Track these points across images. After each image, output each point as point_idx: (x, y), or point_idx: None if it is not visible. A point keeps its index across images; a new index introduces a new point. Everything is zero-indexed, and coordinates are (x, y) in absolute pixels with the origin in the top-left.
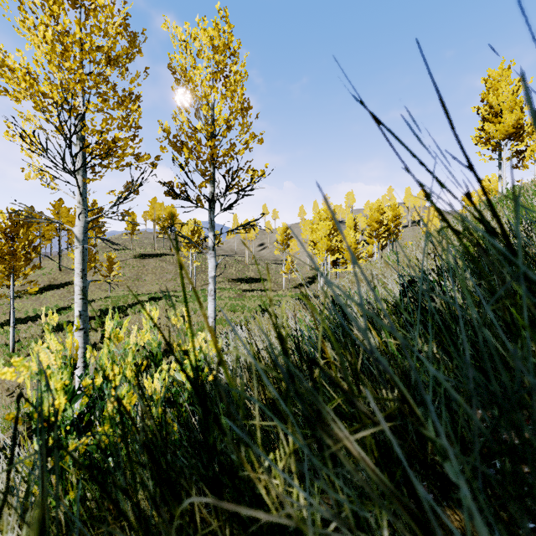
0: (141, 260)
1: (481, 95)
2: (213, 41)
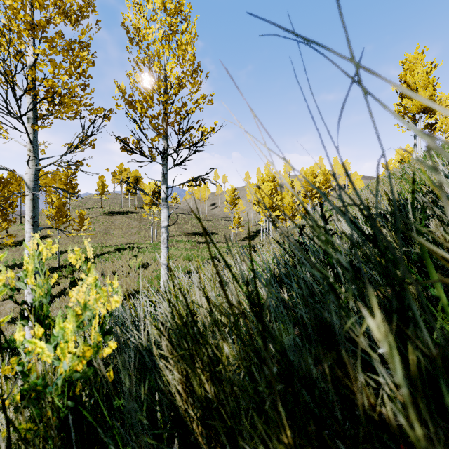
0: (110, 217)
1: (400, 75)
2: (165, 3)
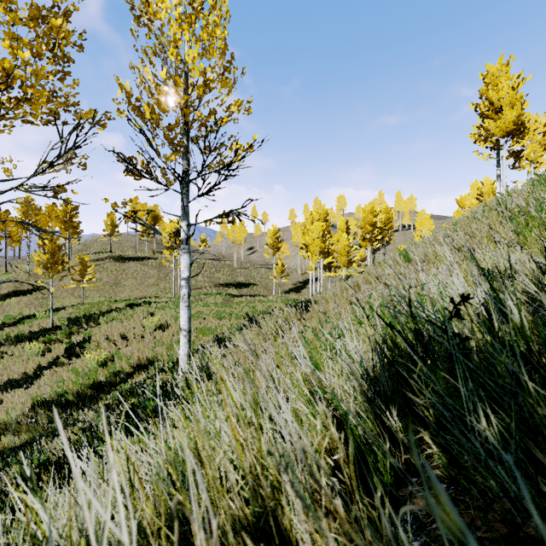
0: (121, 264)
1: (480, 90)
2: None
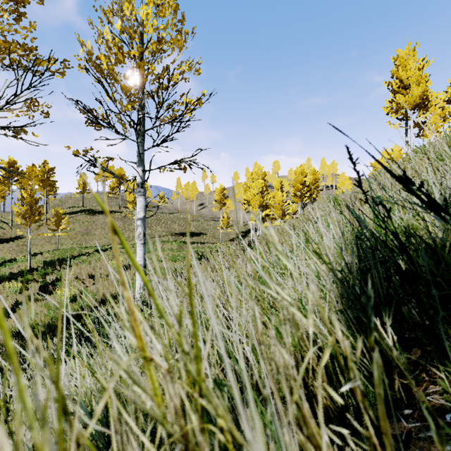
0: (91, 217)
1: (392, 71)
2: None
